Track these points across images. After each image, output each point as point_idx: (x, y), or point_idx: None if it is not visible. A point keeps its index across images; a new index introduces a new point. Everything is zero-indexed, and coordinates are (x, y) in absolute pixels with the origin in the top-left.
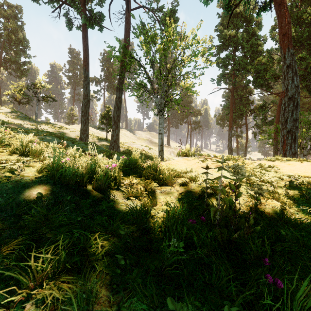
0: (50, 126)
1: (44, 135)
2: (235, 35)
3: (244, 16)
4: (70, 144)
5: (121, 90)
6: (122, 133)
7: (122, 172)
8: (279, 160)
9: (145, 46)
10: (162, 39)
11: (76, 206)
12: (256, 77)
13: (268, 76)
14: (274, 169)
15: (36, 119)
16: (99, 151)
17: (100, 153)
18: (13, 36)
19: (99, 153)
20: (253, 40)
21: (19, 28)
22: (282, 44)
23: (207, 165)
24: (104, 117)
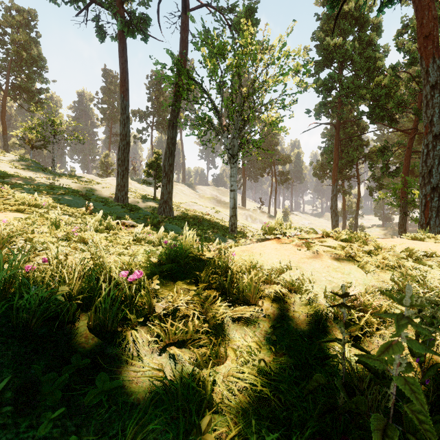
0: (74, 179)
1: (62, 194)
2: (342, 45)
3: (356, 17)
4: (99, 206)
5: (175, 127)
6: (177, 189)
7: (158, 280)
8: (430, 238)
9: (209, 62)
10: (234, 51)
11: (25, 400)
12: (373, 106)
13: (393, 105)
14: (436, 262)
15: (54, 170)
16: (142, 218)
17: (144, 221)
18: (24, 53)
19: (142, 221)
20: (369, 51)
21: (33, 42)
22: (423, 52)
23: (343, 287)
24: (151, 166)
